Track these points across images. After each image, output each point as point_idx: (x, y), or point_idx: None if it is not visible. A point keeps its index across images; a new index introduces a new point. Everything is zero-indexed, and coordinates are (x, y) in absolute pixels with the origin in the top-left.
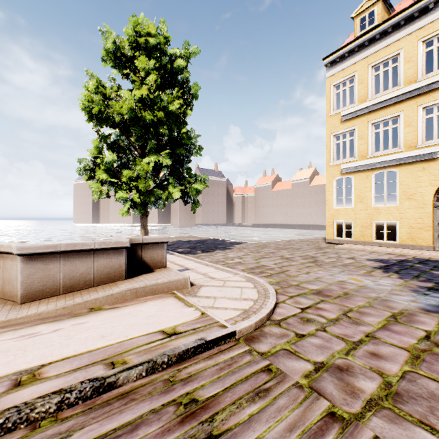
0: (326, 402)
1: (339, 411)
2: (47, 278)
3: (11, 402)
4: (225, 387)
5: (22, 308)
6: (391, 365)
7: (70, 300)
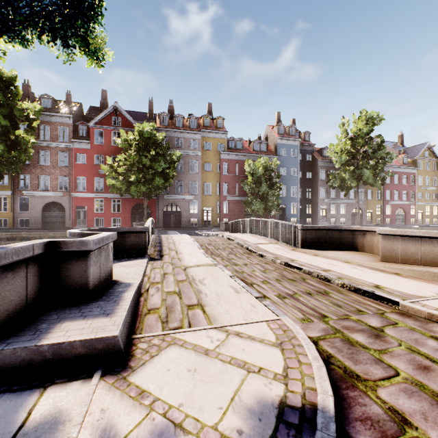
0: (334, 318)
1: (328, 319)
2: (392, 250)
3: (315, 270)
4: (338, 299)
5: (376, 262)
6: (403, 366)
7: (390, 265)
